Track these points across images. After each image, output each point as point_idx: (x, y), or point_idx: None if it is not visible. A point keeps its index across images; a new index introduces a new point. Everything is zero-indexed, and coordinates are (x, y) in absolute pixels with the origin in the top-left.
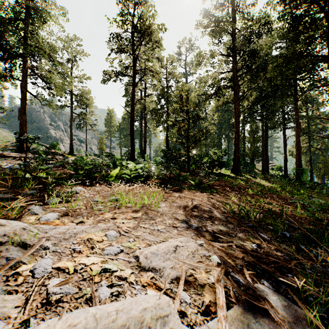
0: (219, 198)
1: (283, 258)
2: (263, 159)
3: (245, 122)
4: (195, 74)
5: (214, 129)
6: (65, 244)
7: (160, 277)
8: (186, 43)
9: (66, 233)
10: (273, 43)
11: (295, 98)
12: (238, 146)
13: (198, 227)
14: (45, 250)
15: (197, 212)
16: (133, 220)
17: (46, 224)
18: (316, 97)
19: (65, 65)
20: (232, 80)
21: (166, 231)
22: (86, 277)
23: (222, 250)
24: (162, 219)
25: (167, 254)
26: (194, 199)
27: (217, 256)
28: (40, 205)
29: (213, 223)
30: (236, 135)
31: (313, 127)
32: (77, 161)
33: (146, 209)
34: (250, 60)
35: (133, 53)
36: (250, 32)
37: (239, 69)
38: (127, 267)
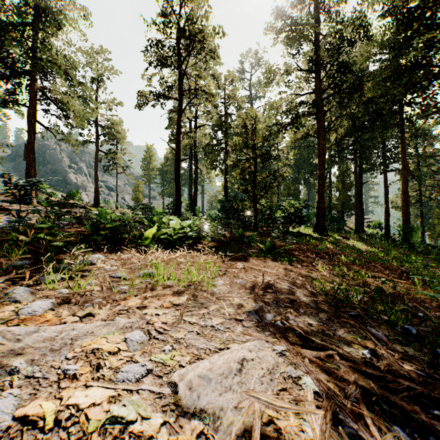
0: (301, 270)
1: (416, 376)
2: (357, 212)
3: (333, 162)
4: (264, 98)
5: (289, 172)
6: (51, 361)
7: (214, 429)
8: (252, 56)
9: (56, 339)
10: (371, 54)
11: (401, 130)
12: (323, 195)
13: (274, 320)
14: (12, 374)
15: (271, 292)
16: (173, 310)
17: (28, 321)
18: (428, 129)
19: (87, 85)
20: (314, 104)
21: (225, 329)
22: (75, 438)
23: (317, 364)
24: (219, 306)
25: (227, 376)
26: (265, 271)
27: (313, 381)
28: (29, 285)
29: (297, 311)
30: (321, 181)
31: (424, 169)
32: (98, 216)
33: (194, 290)
34: (340, 77)
35: (179, 67)
36: (339, 38)
37: (324, 90)
38: (155, 409)
